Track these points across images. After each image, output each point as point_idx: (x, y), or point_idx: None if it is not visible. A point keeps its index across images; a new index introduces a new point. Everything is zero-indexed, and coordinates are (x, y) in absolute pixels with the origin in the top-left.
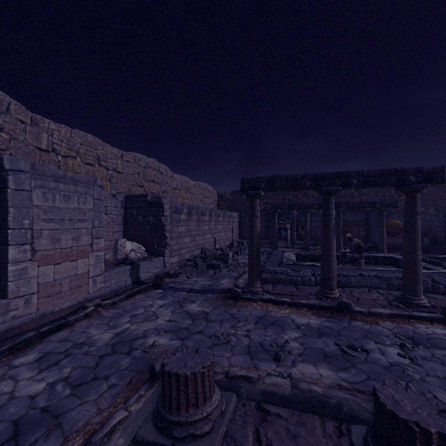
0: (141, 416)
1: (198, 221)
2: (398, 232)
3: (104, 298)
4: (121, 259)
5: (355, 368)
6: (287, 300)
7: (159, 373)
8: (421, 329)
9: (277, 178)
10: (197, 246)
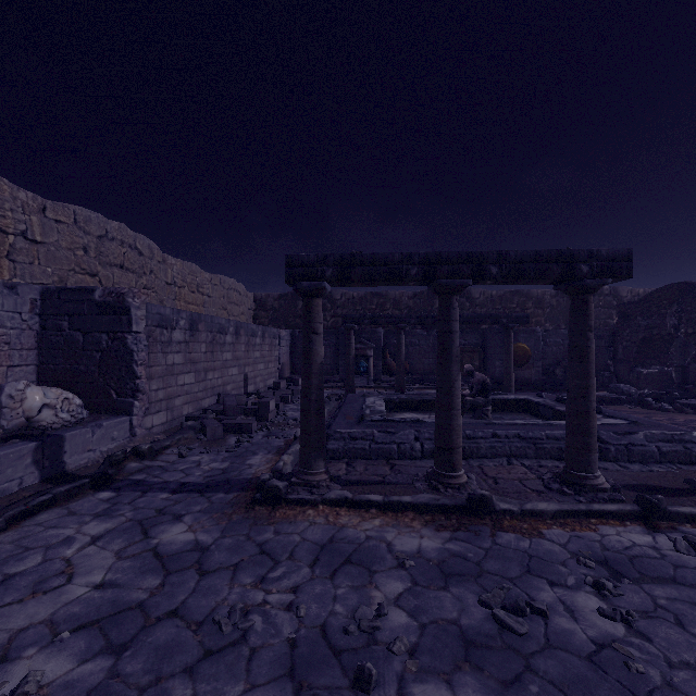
0: None
1: (213, 343)
2: (525, 361)
3: None
4: (15, 428)
5: (536, 676)
6: (376, 499)
7: None
8: (611, 537)
9: (357, 258)
10: (210, 390)
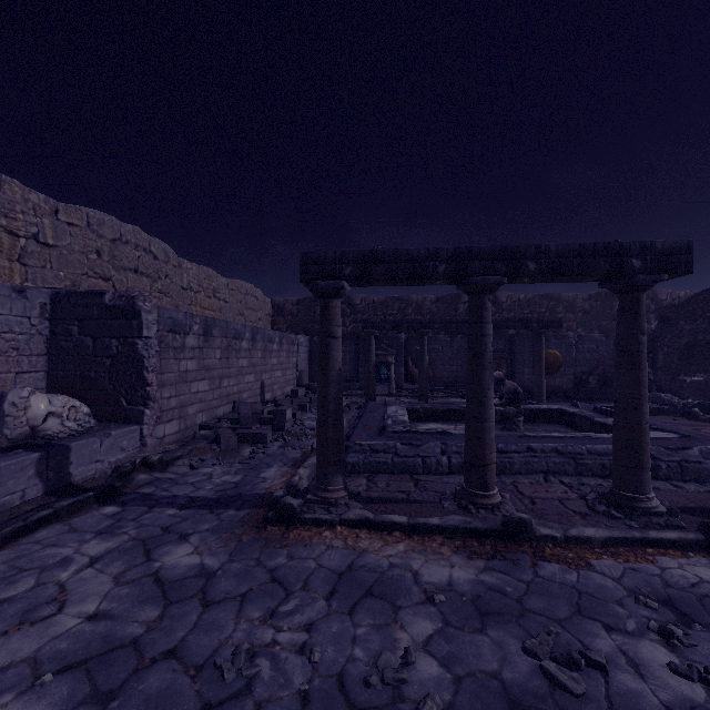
0: None
1: (228, 349)
2: (556, 368)
3: None
4: (18, 437)
5: None
6: (400, 520)
7: None
8: (673, 571)
9: (378, 254)
10: (225, 398)
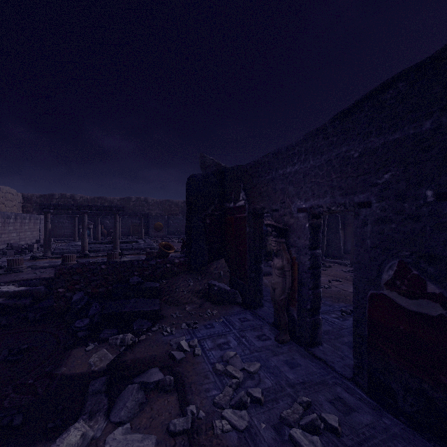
0: (0, 272)
1: (4, 223)
2: (161, 229)
3: None
4: None
5: None
6: None
7: (3, 267)
8: None
9: (60, 205)
10: (3, 242)
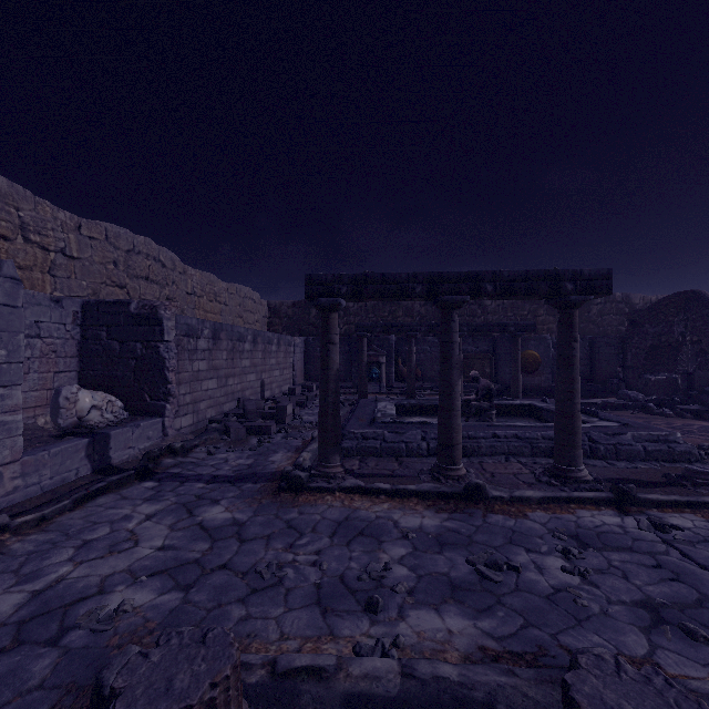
0: None
1: (233, 351)
2: (535, 368)
3: (20, 510)
4: (69, 426)
5: (503, 607)
6: (385, 487)
7: None
8: (585, 518)
9: (369, 277)
10: (230, 395)
